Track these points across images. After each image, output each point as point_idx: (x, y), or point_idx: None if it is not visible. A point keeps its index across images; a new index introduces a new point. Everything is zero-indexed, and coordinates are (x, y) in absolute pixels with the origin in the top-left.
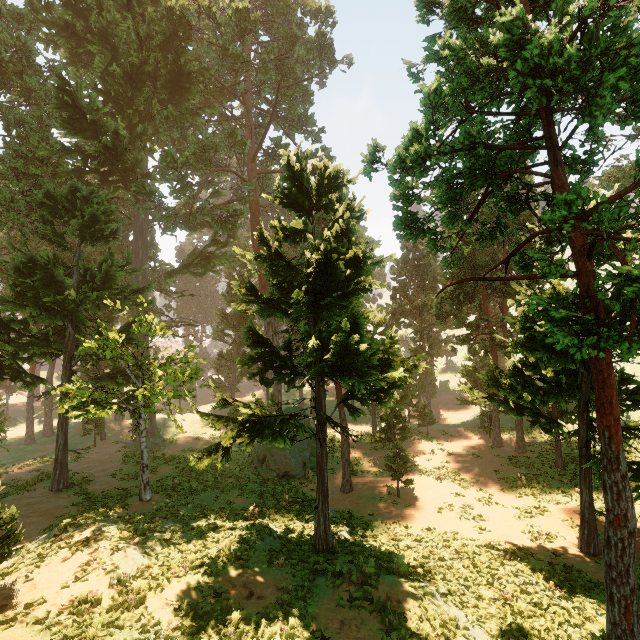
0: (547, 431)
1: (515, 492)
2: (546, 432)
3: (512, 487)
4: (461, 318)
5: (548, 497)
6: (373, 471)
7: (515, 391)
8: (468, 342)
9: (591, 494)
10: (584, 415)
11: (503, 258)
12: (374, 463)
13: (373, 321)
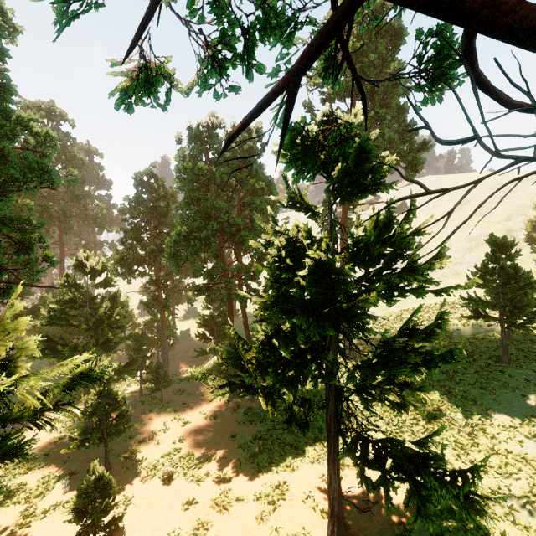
0: (304, 427)
1: (254, 465)
2: (304, 430)
3: (250, 458)
4: (198, 266)
5: (284, 461)
6: (67, 501)
7: (263, 371)
8: (205, 292)
9: (339, 479)
10: (333, 384)
11: (238, 205)
12: (75, 479)
13: (86, 269)
